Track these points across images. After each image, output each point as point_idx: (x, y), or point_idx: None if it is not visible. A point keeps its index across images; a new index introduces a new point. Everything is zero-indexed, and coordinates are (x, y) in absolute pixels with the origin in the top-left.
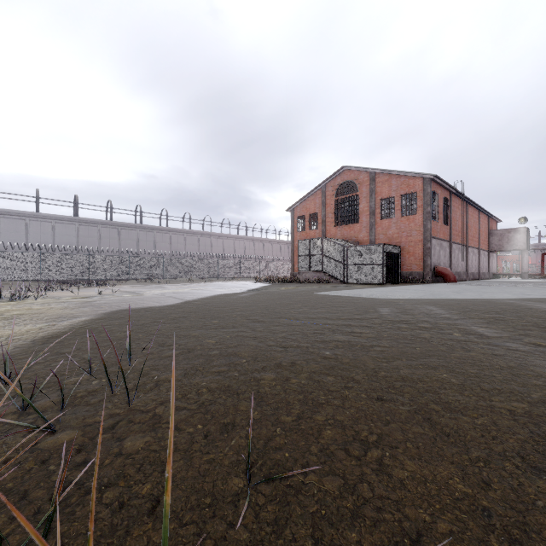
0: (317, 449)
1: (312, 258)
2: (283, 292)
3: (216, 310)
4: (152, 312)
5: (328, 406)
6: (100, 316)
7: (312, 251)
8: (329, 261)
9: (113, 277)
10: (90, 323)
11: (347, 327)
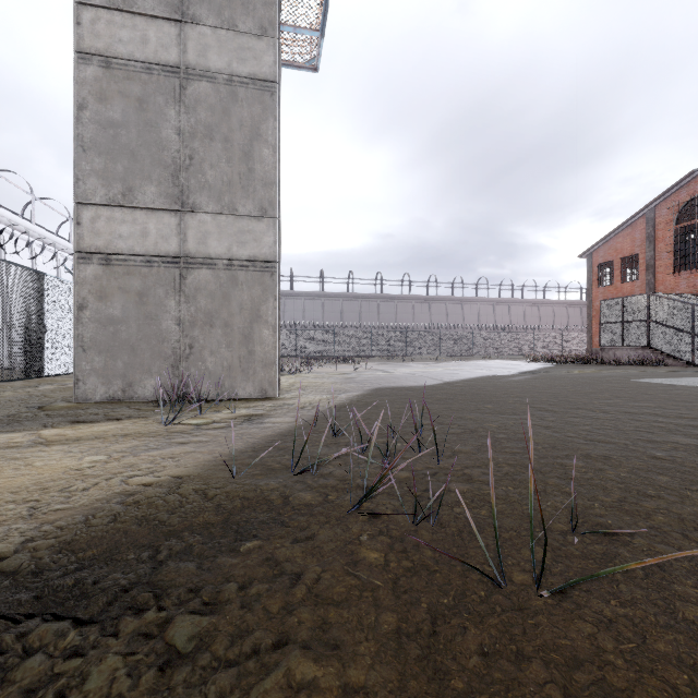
0: (646, 524)
1: (627, 326)
2: (576, 376)
3: (485, 395)
4: (414, 392)
5: (660, 499)
6: (367, 392)
7: (627, 315)
8: (662, 330)
9: (355, 354)
10: (363, 398)
11: (696, 428)
